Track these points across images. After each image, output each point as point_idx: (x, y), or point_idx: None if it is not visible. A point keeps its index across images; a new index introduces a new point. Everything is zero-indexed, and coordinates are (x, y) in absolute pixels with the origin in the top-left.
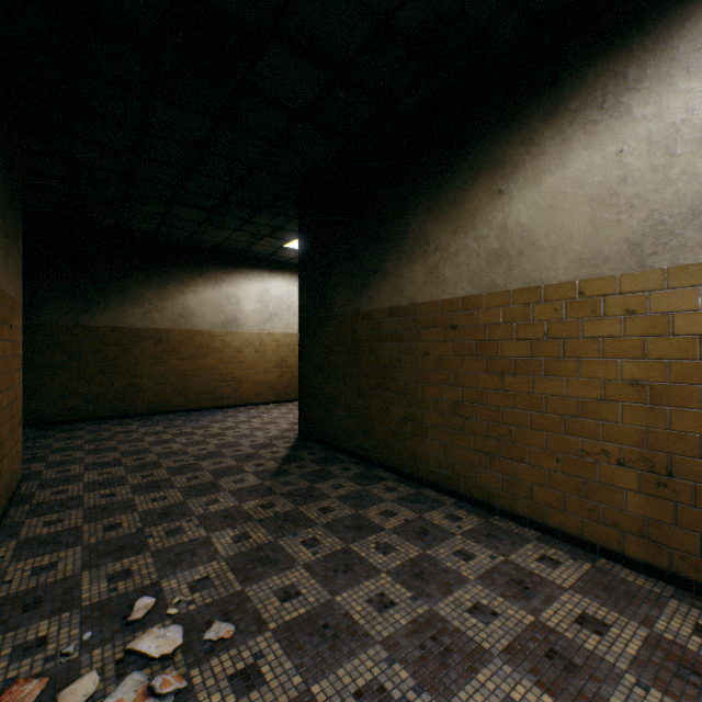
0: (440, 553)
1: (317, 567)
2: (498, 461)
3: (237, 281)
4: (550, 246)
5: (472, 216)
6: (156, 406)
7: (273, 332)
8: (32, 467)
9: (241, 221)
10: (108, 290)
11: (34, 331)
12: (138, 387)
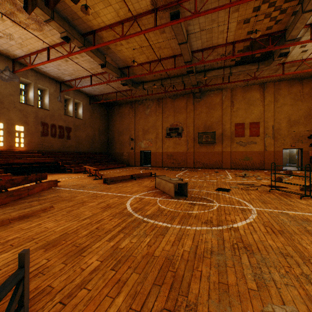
0: None
1: None
2: None
3: None
4: None
5: None
6: None
7: None
8: None
9: None
10: None
11: None
12: None
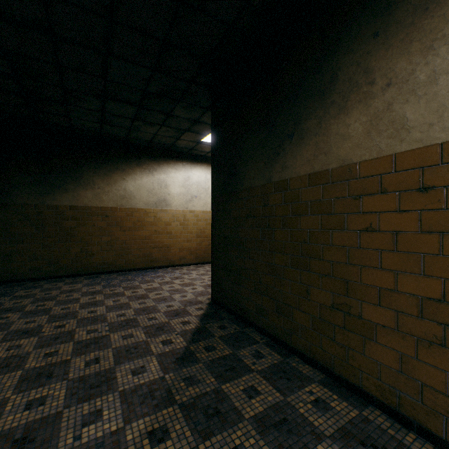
0: None
1: None
2: None
3: (166, 170)
4: None
5: None
6: (103, 267)
7: (194, 210)
8: None
9: (164, 115)
10: (66, 177)
11: (9, 209)
12: (90, 252)
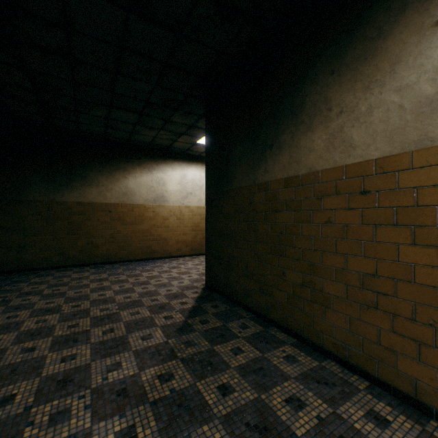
0: None
1: None
2: (434, 353)
3: (164, 169)
4: None
5: (391, 65)
6: (107, 257)
7: (189, 206)
8: None
9: (163, 121)
10: (73, 176)
11: (22, 205)
12: (95, 244)
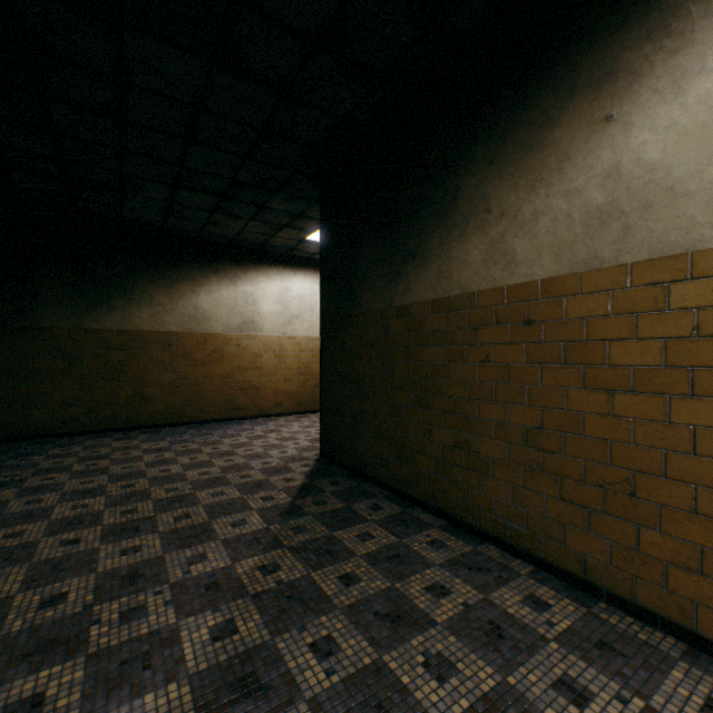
0: (530, 683)
1: (331, 708)
2: (604, 520)
3: (255, 279)
4: (703, 188)
5: (558, 162)
6: (165, 417)
7: (294, 336)
8: (1, 495)
9: (255, 207)
10: (112, 289)
11: (31, 335)
12: (146, 396)
